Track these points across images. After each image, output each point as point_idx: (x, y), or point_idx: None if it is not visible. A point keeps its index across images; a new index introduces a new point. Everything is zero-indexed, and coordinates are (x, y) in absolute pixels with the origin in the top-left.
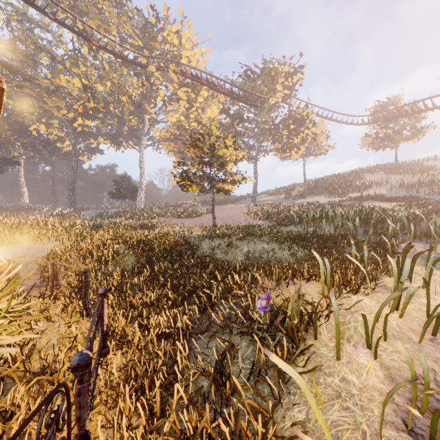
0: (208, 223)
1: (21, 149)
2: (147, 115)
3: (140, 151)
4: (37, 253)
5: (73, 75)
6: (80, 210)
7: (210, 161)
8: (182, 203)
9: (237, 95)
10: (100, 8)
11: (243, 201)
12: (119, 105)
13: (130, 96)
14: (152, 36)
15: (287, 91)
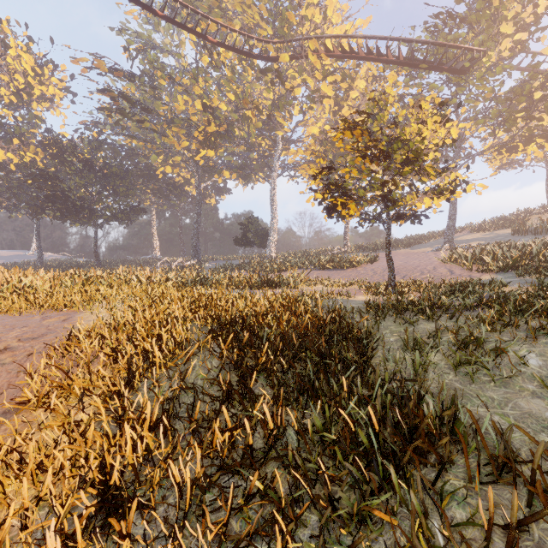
0: (373, 277)
1: (152, 197)
2: (279, 130)
3: (271, 182)
4: (67, 330)
5: (193, 95)
6: (204, 261)
7: (385, 151)
8: (327, 250)
9: (421, 61)
10: (223, 7)
11: (425, 243)
12: (245, 123)
13: (256, 107)
14: (286, 19)
15: (522, 35)
